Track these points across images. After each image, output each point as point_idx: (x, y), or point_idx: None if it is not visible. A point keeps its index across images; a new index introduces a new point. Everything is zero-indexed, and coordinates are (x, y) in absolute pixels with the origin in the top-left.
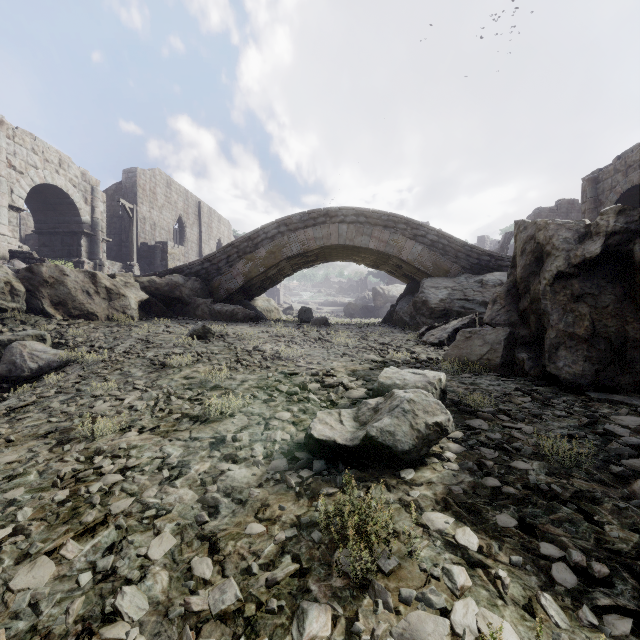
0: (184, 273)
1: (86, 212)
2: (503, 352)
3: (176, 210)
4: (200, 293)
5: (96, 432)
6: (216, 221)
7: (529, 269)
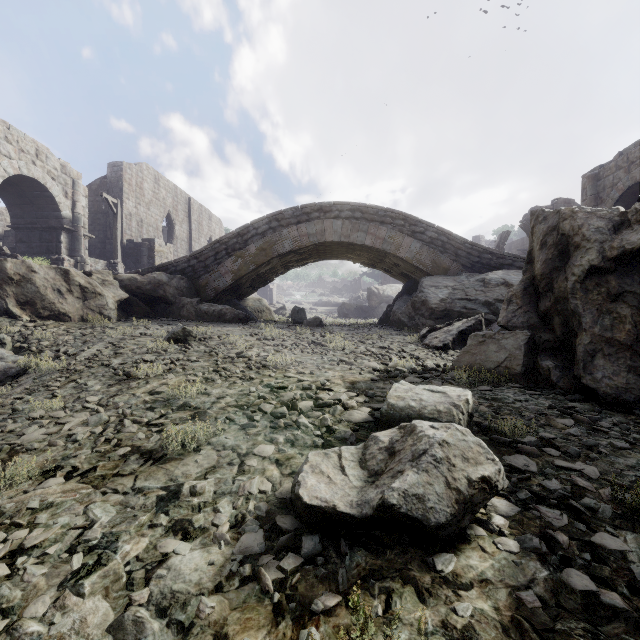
0: (169, 271)
1: (66, 206)
2: (524, 359)
3: (164, 206)
4: (186, 292)
5: (4, 480)
6: (207, 219)
7: (551, 264)
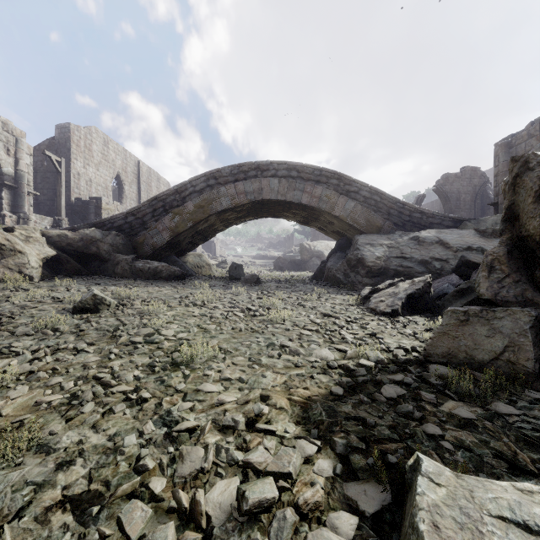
0: (106, 227)
1: (8, 163)
2: (534, 351)
3: (114, 168)
4: (122, 249)
5: None
6: (155, 180)
7: None
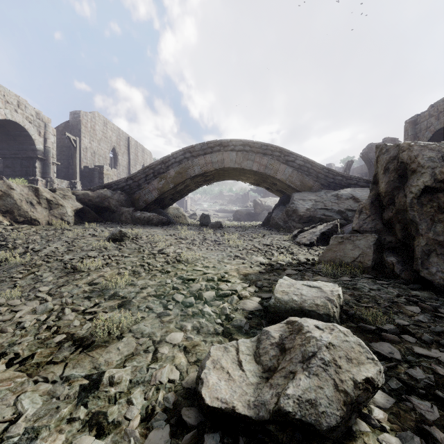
0: (112, 188)
1: (40, 142)
2: (373, 256)
3: (111, 142)
4: (124, 203)
5: None
6: (141, 151)
7: (393, 184)
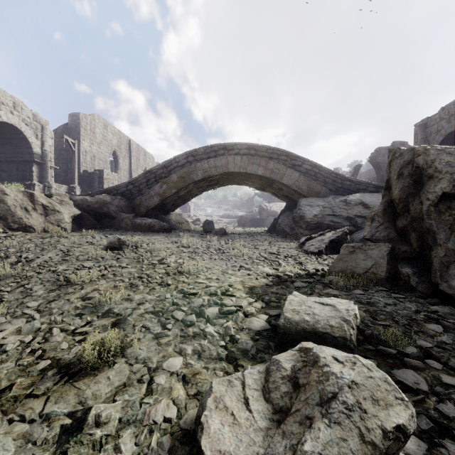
0: (112, 193)
1: (37, 145)
2: (387, 266)
3: (111, 146)
4: (125, 209)
5: None
6: (143, 155)
7: (407, 191)
